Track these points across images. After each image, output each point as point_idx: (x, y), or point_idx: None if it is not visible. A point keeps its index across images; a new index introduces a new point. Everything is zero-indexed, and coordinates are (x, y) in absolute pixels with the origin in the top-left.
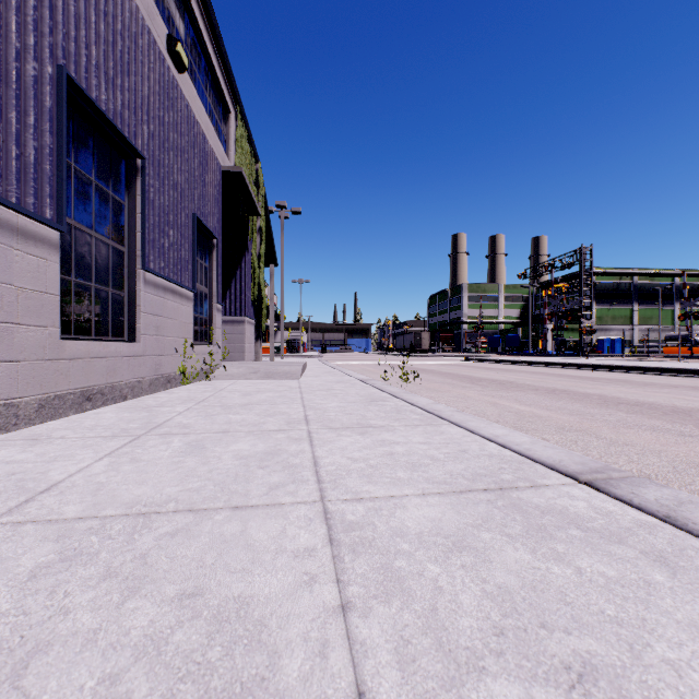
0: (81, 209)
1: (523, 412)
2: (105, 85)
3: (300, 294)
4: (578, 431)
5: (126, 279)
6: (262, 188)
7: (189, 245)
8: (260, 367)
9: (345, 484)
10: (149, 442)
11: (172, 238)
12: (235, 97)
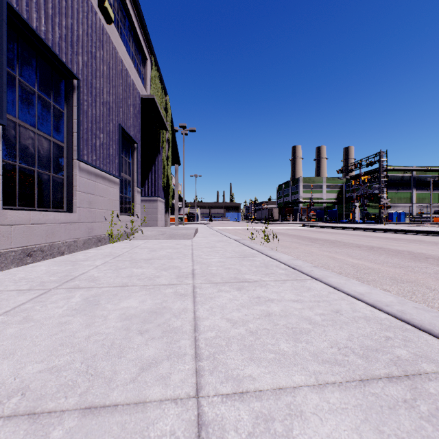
0: (25, 111)
1: (357, 265)
2: (44, 20)
3: (196, 184)
4: (409, 283)
5: (65, 166)
6: (169, 113)
7: (116, 145)
8: (166, 230)
9: (225, 362)
10: (53, 297)
11: (102, 140)
12: (150, 50)
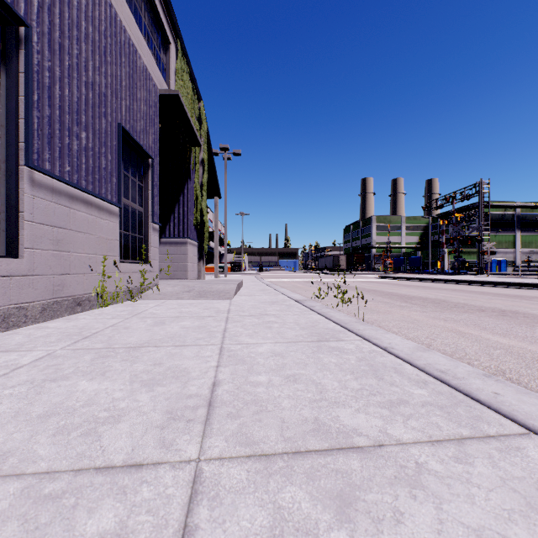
0: None
1: (514, 348)
2: None
3: (242, 224)
4: None
5: (2, 177)
6: (205, 125)
7: (112, 155)
8: (195, 285)
9: None
10: None
11: (84, 141)
12: (175, 30)
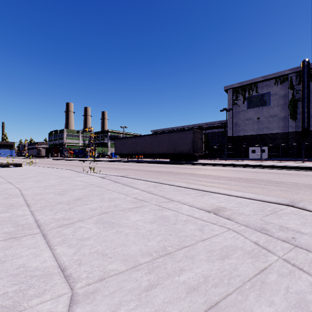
0: None
1: None
2: None
3: None
4: None
5: None
6: None
7: None
8: None
9: None
10: None
11: None
12: None
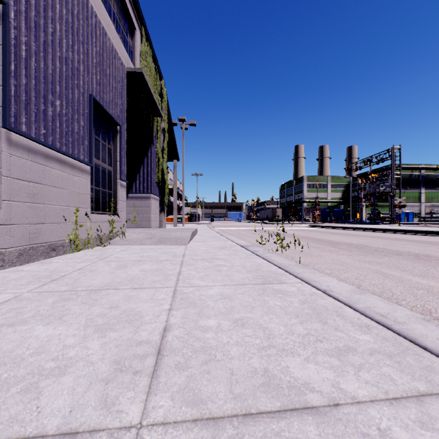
0: None
1: (434, 289)
2: None
3: (197, 183)
4: None
5: None
6: (165, 99)
7: (84, 122)
8: (156, 233)
9: None
10: None
11: (58, 108)
12: (139, 18)
